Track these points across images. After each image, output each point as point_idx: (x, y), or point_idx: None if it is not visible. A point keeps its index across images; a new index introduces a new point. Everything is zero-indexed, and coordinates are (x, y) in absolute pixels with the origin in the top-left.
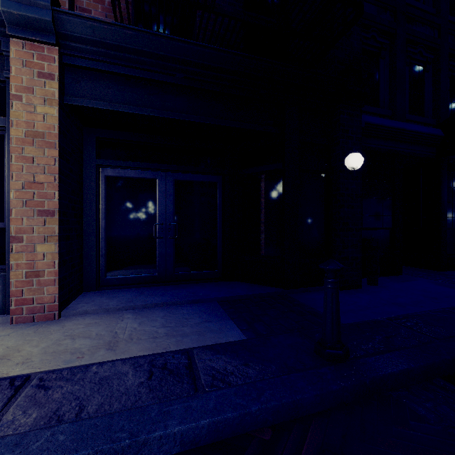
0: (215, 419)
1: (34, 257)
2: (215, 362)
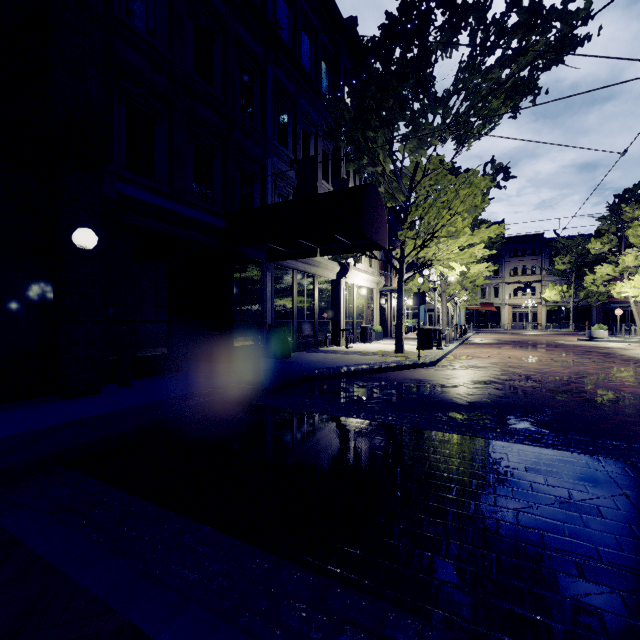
0: None
1: None
2: None
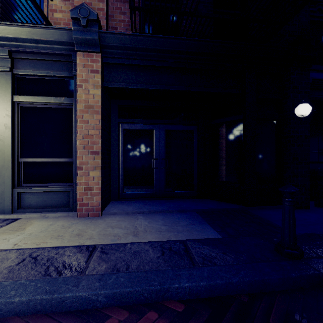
0: (210, 282)
1: (88, 179)
2: (202, 249)
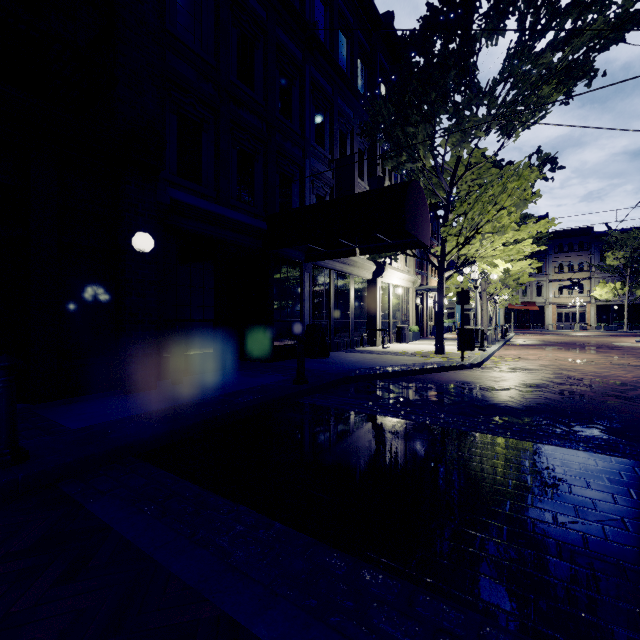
0: None
1: None
2: None
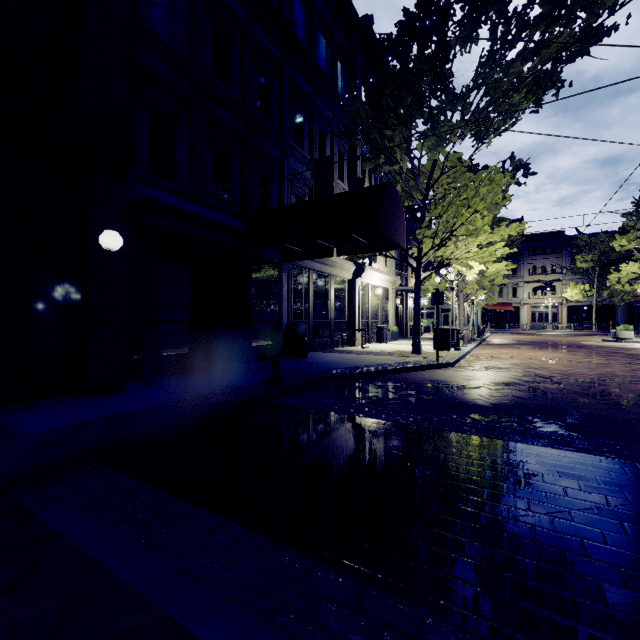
0: None
1: None
2: None
